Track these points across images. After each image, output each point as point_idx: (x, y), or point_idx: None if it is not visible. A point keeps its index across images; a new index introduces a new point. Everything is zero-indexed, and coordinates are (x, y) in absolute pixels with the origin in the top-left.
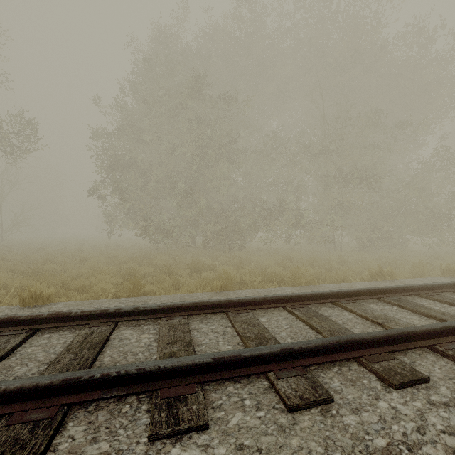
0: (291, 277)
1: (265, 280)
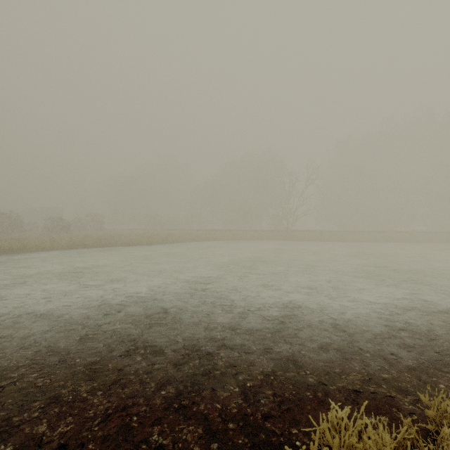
0: None
1: None
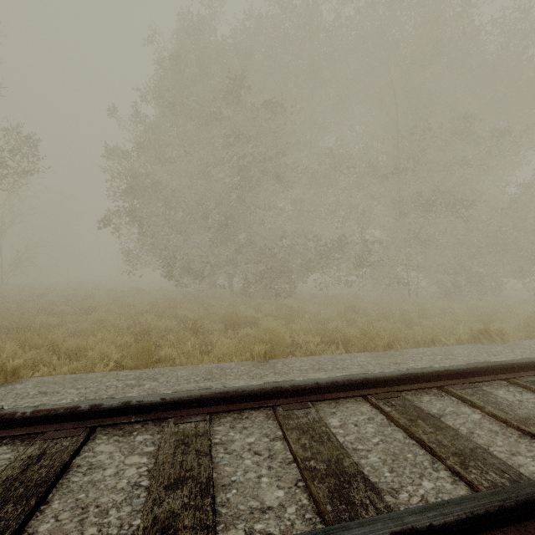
0: (361, 338)
1: (325, 341)
